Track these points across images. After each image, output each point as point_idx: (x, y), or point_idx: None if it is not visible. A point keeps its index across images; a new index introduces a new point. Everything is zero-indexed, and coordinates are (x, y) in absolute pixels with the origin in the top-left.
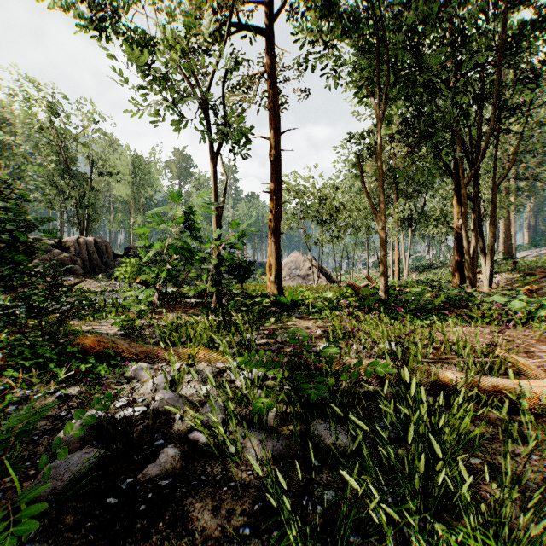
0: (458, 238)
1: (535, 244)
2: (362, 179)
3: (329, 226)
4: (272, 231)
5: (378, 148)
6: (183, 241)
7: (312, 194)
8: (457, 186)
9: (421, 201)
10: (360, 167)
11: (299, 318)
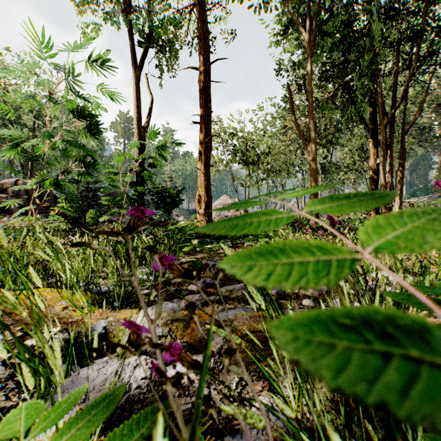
0: (374, 177)
1: (414, 194)
2: (292, 110)
3: (256, 168)
4: (202, 163)
5: (309, 78)
6: (66, 129)
7: (240, 138)
8: (374, 129)
9: (328, 157)
10: (291, 97)
11: (231, 247)
